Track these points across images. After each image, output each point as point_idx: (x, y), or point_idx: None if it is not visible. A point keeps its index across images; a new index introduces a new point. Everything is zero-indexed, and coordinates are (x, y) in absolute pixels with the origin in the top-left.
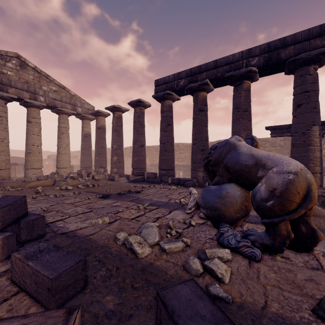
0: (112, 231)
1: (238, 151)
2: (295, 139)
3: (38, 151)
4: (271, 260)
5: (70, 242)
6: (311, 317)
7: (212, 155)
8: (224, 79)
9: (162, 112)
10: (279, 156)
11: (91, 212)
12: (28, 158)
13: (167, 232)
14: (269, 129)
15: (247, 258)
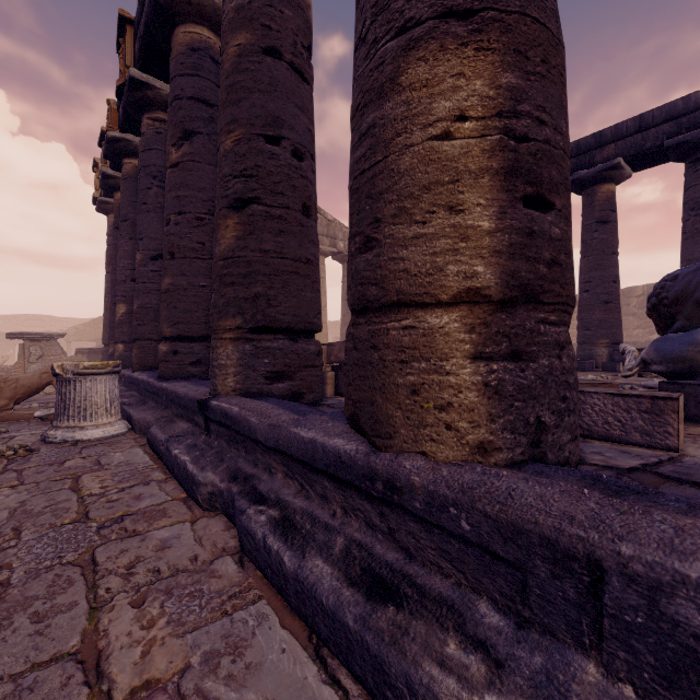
0: None
1: None
2: None
3: None
4: None
5: None
6: None
7: (668, 290)
8: (660, 151)
9: None
10: None
11: None
12: None
13: None
14: None
15: None
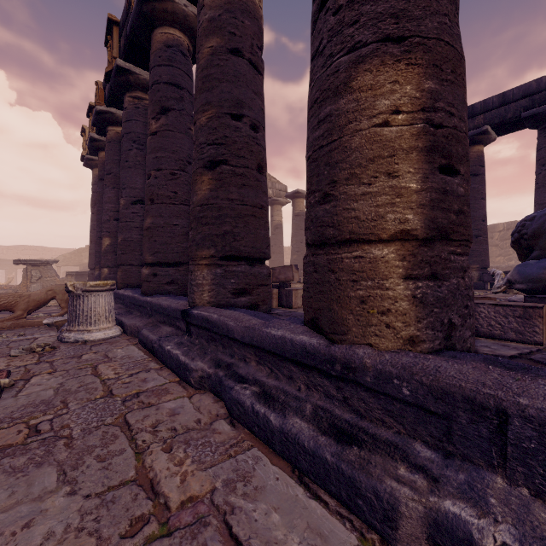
0: None
1: None
2: None
3: None
4: None
5: None
6: None
7: (527, 227)
8: (518, 121)
9: None
10: None
11: None
12: None
13: None
14: None
15: None
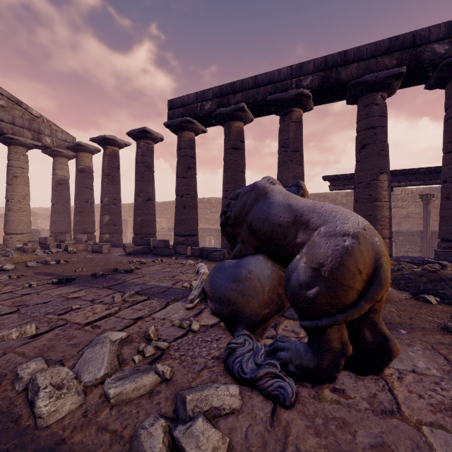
0: (27, 355)
1: (269, 200)
2: (359, 192)
3: None
4: (314, 399)
5: None
6: None
7: (232, 208)
8: (267, 104)
9: (179, 149)
10: (330, 206)
11: (14, 314)
12: None
13: (138, 351)
14: (327, 179)
15: (270, 401)
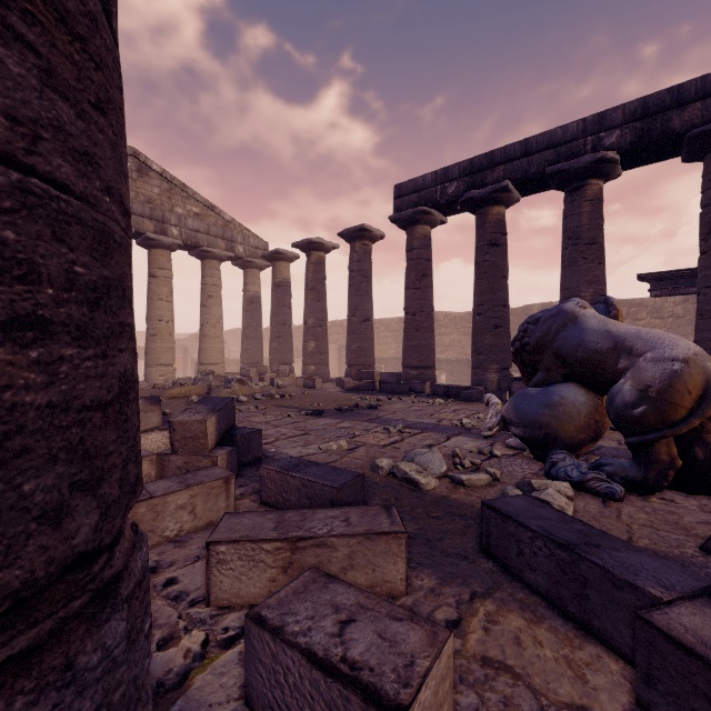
0: (362, 459)
1: (581, 326)
2: (706, 301)
3: (169, 331)
4: (641, 501)
5: None
6: (697, 553)
7: (530, 334)
8: (543, 178)
9: (409, 250)
10: (657, 333)
11: (308, 435)
12: (151, 344)
13: (455, 463)
14: (646, 279)
15: (599, 497)
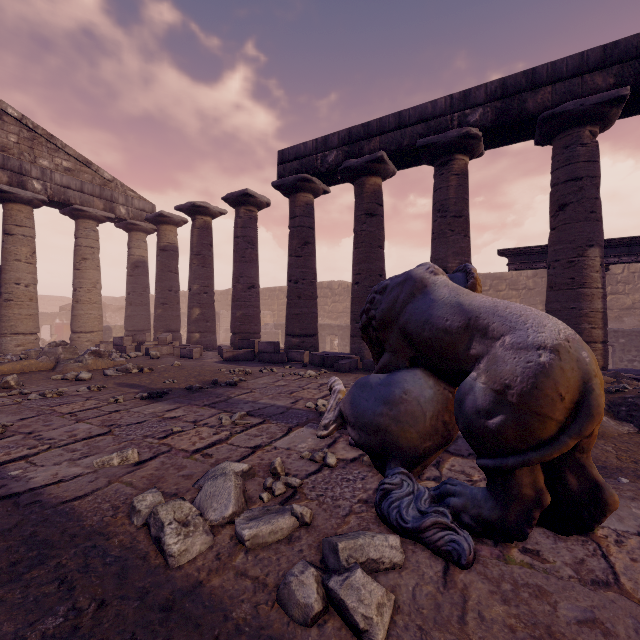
0: (136, 486)
1: (430, 297)
2: (555, 274)
3: (29, 296)
4: (498, 560)
5: (14, 522)
6: None
7: (377, 306)
8: (415, 151)
9: (292, 217)
10: (517, 307)
11: (107, 435)
12: (5, 311)
13: (265, 487)
14: (505, 254)
15: (440, 558)
